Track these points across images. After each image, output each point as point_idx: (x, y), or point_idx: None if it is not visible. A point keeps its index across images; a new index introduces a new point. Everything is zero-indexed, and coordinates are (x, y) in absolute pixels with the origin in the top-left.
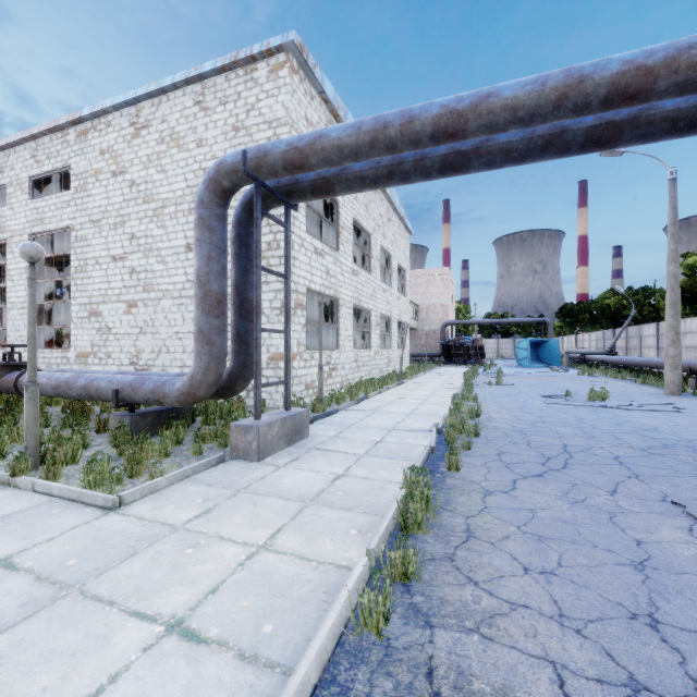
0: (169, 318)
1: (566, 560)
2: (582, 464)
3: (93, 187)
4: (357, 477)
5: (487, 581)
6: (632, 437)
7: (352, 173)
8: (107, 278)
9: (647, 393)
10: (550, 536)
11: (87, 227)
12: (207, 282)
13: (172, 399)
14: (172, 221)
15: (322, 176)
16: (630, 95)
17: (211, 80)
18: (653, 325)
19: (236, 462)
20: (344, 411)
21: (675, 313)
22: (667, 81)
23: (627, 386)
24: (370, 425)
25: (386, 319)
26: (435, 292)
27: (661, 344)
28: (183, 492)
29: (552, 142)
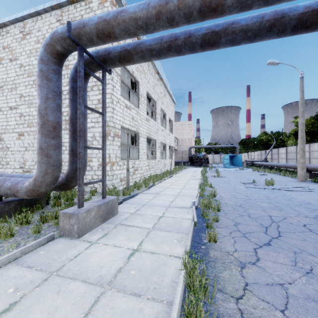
0: None
1: None
2: (288, 232)
3: None
4: (147, 252)
5: None
6: (302, 209)
7: (144, 47)
8: (6, 119)
9: (289, 181)
10: None
11: None
12: (45, 114)
13: (22, 193)
14: None
15: (125, 49)
16: None
17: (66, 7)
18: (284, 148)
19: (62, 239)
20: (141, 194)
21: (303, 142)
22: None
23: (278, 177)
24: (156, 203)
25: (163, 145)
26: (185, 132)
27: (288, 157)
28: (2, 279)
29: (275, 24)
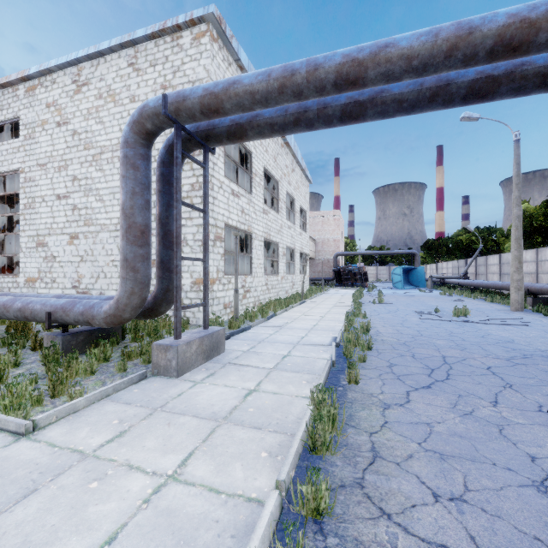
0: (106, 248)
1: (472, 482)
2: (461, 375)
3: (40, 136)
4: (267, 392)
5: (400, 512)
6: (496, 348)
7: (263, 120)
8: (52, 213)
9: (497, 310)
10: (450, 453)
11: (35, 169)
12: (131, 215)
13: (100, 320)
14: (109, 165)
15: (237, 123)
16: (513, 46)
17: (143, 45)
18: (497, 256)
19: (157, 378)
20: (256, 327)
21: (519, 246)
22: (547, 33)
23: (480, 303)
24: (279, 340)
25: (290, 250)
26: (328, 229)
27: (503, 271)
28: (101, 413)
29: (438, 93)
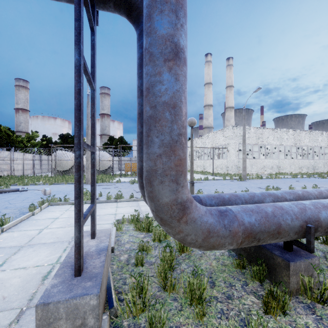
0: None
1: None
2: None
3: None
4: None
5: None
6: None
7: None
8: None
9: None
10: None
11: None
12: None
13: None
14: None
15: None
16: None
17: None
18: None
19: None
20: None
21: None
22: None
23: None
24: None
25: None
26: None
27: None
28: None
29: None
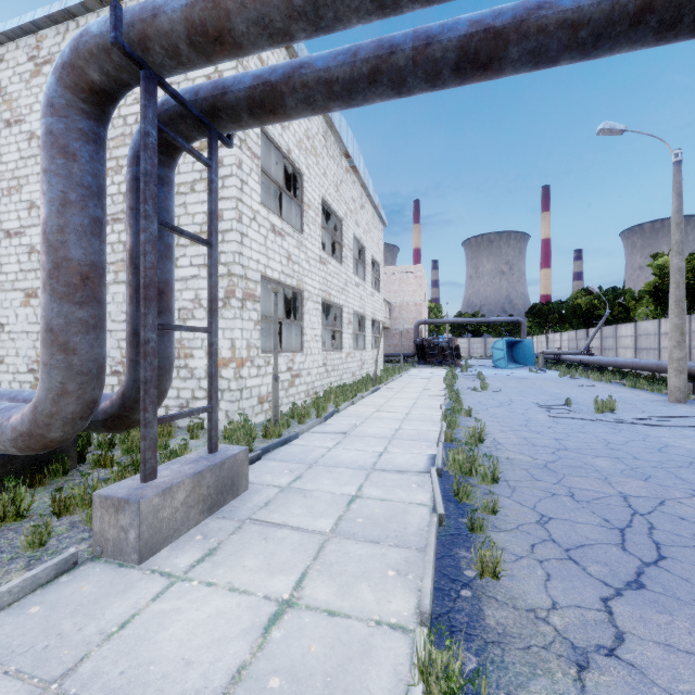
0: None
1: None
2: (682, 545)
3: None
4: (316, 610)
5: None
6: None
7: (312, 73)
8: None
9: (648, 400)
10: None
11: None
12: (60, 244)
13: (5, 443)
14: None
15: (265, 81)
16: None
17: None
18: (631, 325)
19: (98, 566)
20: (307, 434)
21: (681, 311)
22: None
23: (619, 390)
24: (341, 460)
25: (358, 317)
26: (408, 290)
27: (640, 345)
28: None
29: (653, 5)
